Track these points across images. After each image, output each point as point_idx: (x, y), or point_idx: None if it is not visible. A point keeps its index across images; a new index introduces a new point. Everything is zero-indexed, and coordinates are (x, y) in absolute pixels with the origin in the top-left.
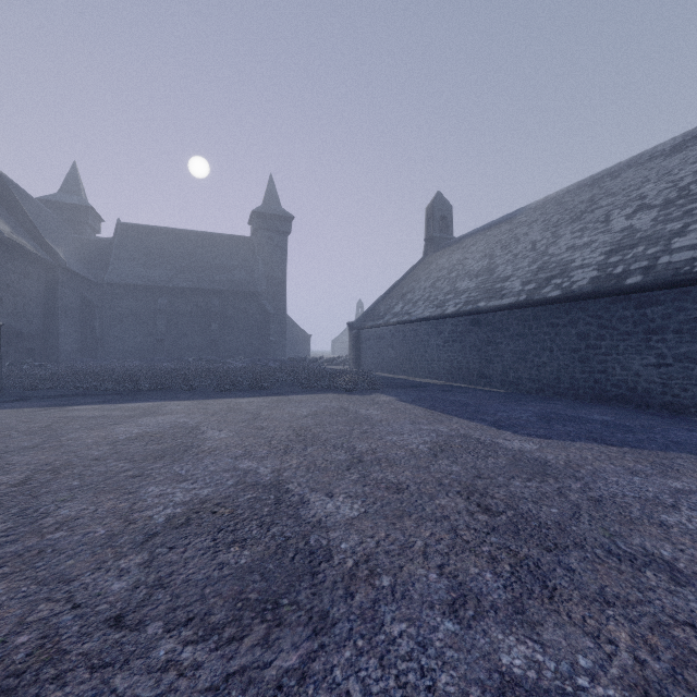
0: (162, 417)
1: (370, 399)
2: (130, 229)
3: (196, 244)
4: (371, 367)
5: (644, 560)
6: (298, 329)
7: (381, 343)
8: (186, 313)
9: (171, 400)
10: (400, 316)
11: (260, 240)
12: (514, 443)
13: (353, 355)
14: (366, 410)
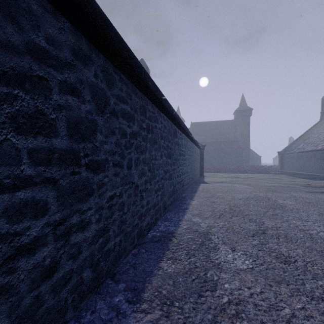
0: (228, 175)
1: (278, 175)
2: (194, 124)
3: (214, 126)
4: (288, 169)
5: (300, 184)
6: (254, 153)
7: (292, 160)
8: (212, 150)
9: (225, 173)
10: (300, 149)
11: (238, 120)
12: (306, 180)
13: (280, 164)
14: (275, 176)
